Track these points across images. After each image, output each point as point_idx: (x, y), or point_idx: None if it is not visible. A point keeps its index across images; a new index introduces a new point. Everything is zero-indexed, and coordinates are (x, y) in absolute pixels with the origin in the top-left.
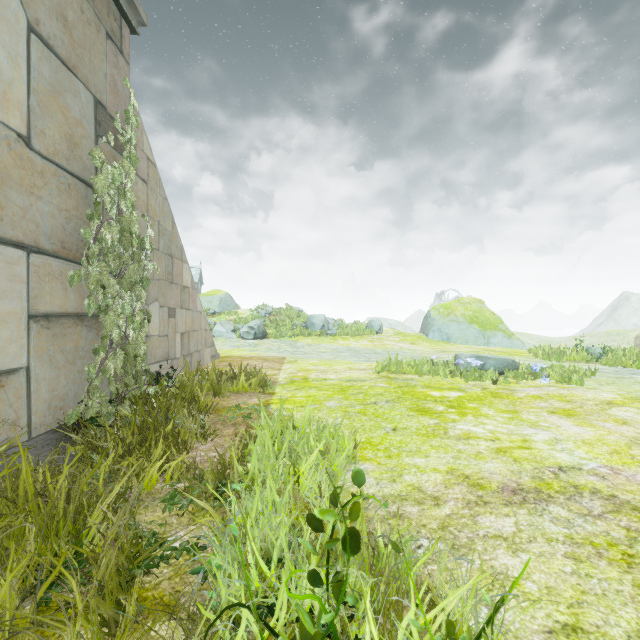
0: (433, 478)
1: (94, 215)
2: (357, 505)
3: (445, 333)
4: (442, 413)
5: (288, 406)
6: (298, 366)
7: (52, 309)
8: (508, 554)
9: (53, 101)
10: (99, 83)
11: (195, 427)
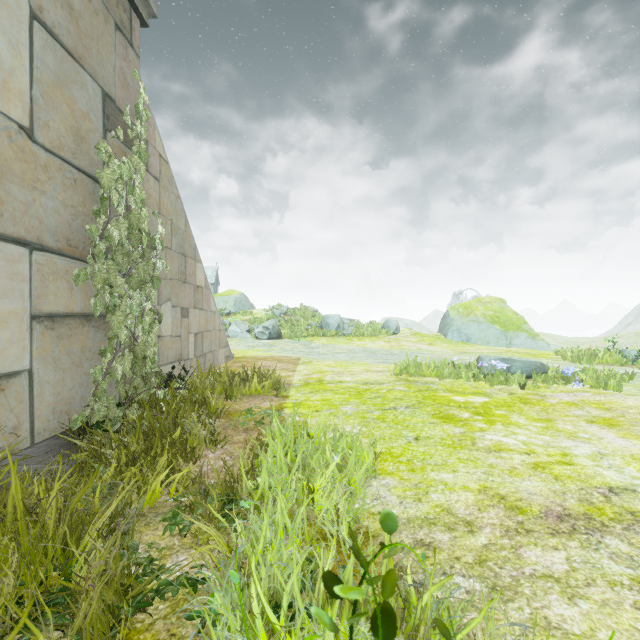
0: (464, 498)
1: (101, 211)
2: (392, 574)
3: (465, 334)
4: (468, 421)
5: (302, 411)
6: (313, 367)
7: (57, 309)
8: (563, 601)
9: (58, 92)
10: (107, 75)
11: (204, 433)
